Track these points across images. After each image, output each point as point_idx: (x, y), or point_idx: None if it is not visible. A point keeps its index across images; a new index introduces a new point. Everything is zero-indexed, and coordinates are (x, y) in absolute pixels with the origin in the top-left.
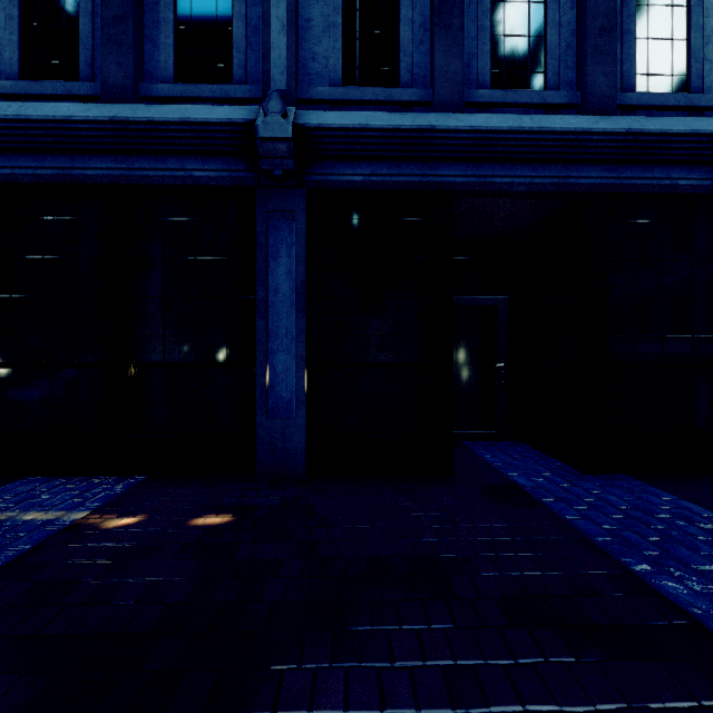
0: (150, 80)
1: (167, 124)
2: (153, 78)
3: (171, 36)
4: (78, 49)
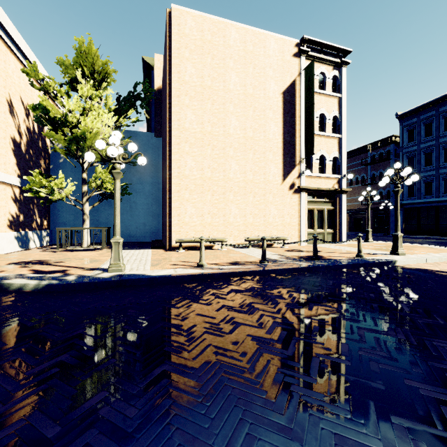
0: (440, 193)
1: (443, 200)
2: (441, 193)
3: (443, 188)
4: (431, 191)
